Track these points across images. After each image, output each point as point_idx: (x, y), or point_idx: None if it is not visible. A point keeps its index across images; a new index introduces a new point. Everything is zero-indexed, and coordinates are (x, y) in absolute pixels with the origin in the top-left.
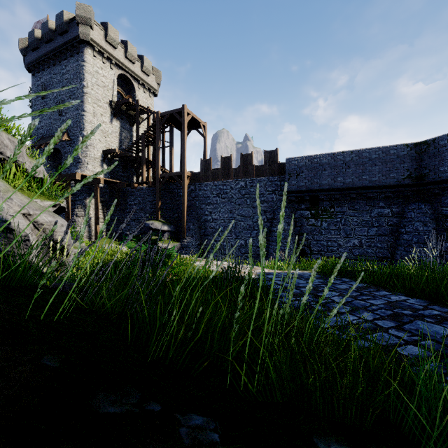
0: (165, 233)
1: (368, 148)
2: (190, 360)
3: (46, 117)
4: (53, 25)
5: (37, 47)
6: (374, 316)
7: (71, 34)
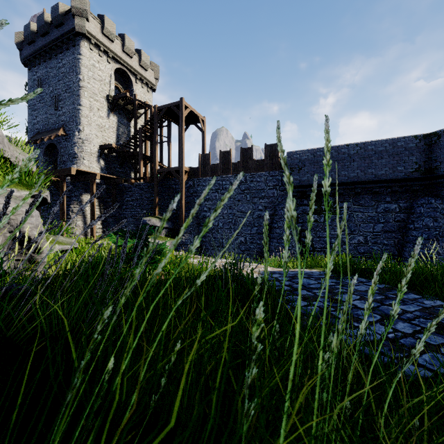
0: (163, 230)
1: (374, 141)
2: None
3: (42, 112)
4: (49, 18)
5: (33, 40)
6: (413, 327)
7: (66, 27)
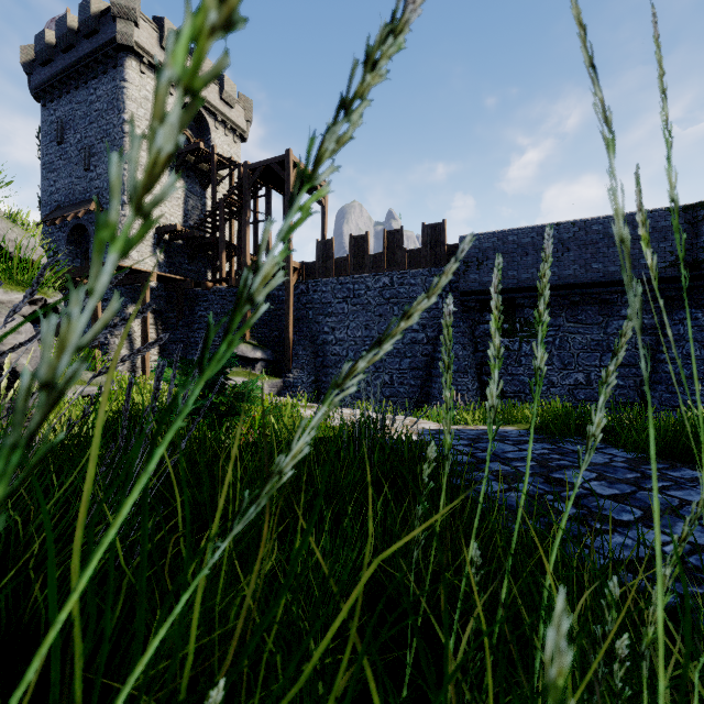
0: (257, 363)
1: (602, 217)
2: None
3: (64, 175)
4: (75, 22)
5: (49, 59)
6: None
7: (103, 36)
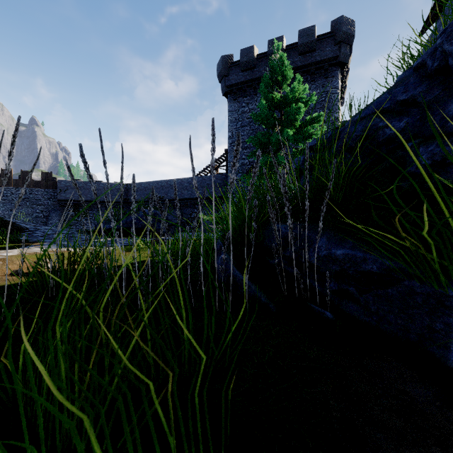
0: None
1: (105, 182)
2: None
3: None
4: None
5: None
6: None
7: None
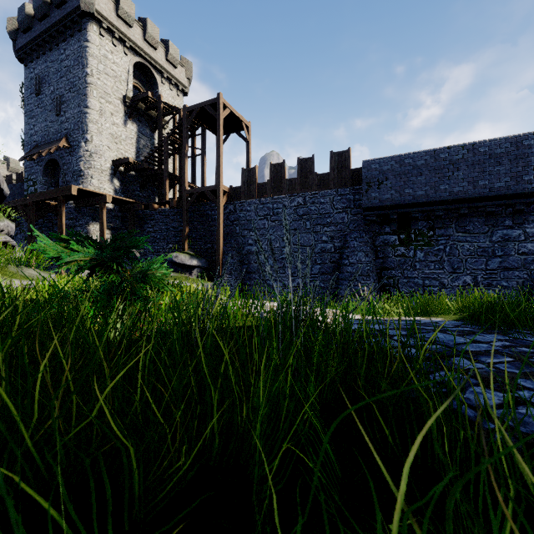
0: (194, 269)
1: (488, 140)
2: None
3: (41, 120)
4: None
5: (29, 27)
6: None
7: (70, 5)
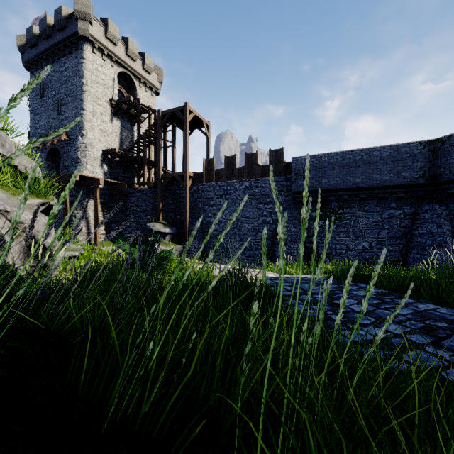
0: (167, 235)
1: (379, 146)
2: (177, 412)
3: (45, 117)
4: (51, 21)
5: (35, 44)
6: (403, 328)
7: (69, 30)
